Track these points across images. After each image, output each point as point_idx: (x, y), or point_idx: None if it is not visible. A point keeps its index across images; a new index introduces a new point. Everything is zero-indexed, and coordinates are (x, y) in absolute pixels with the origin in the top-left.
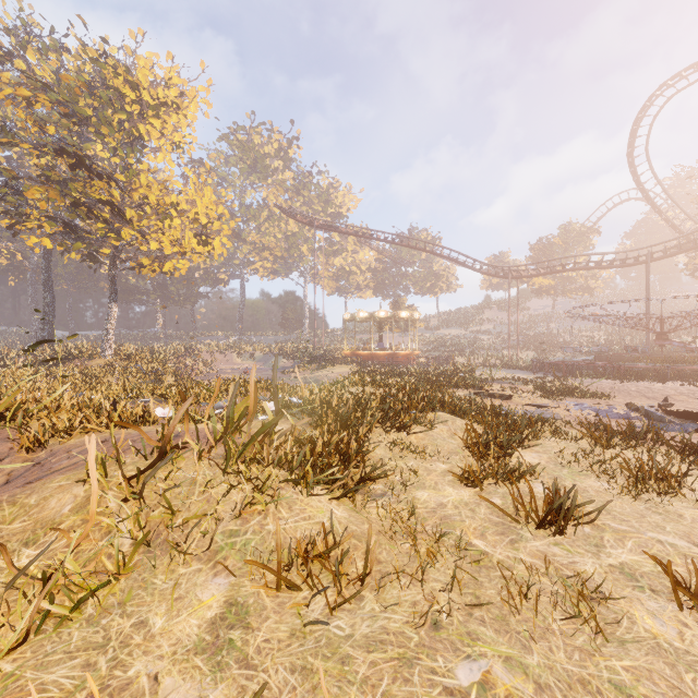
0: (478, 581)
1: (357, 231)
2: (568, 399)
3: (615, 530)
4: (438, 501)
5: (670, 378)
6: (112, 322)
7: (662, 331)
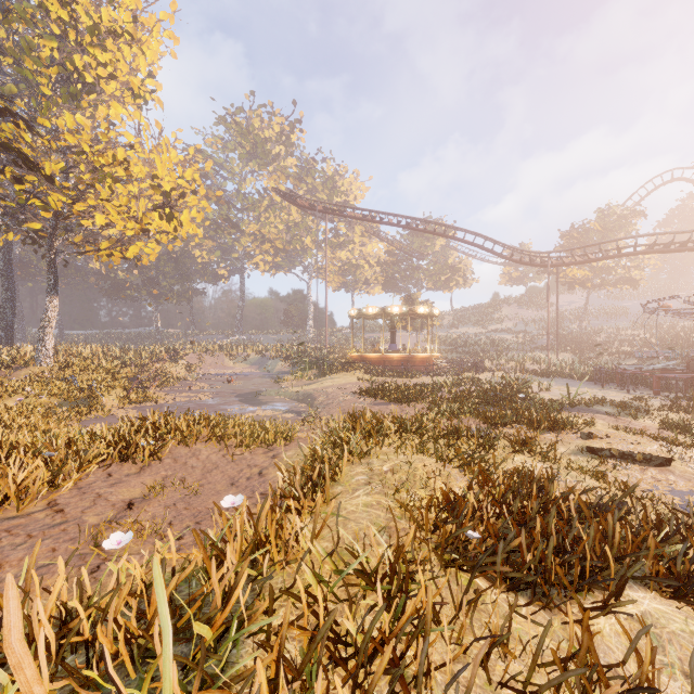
0: None
1: (365, 215)
2: None
3: None
4: None
5: None
6: (50, 319)
7: None
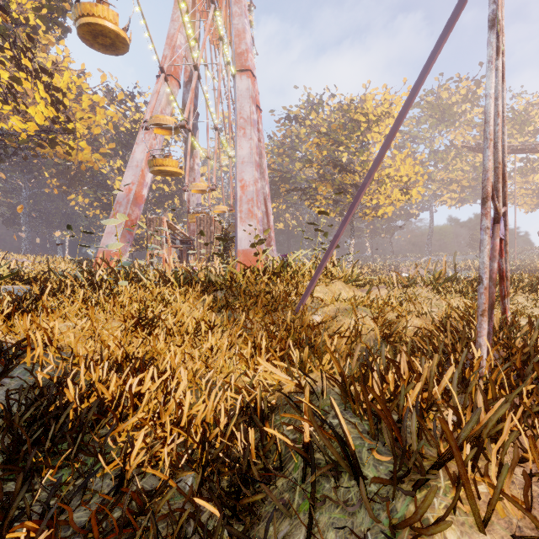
0: None
1: None
2: None
3: None
4: None
5: None
6: (352, 248)
7: None
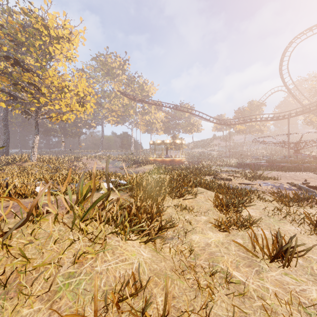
0: (246, 314)
1: (156, 103)
2: (258, 180)
3: None
4: (205, 241)
5: (303, 170)
6: (36, 144)
7: (297, 148)
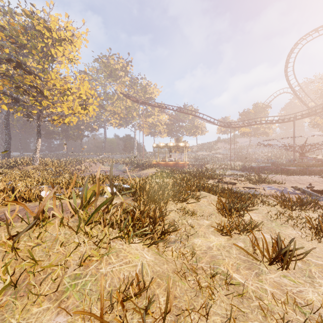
0: (244, 313)
1: (159, 105)
2: (262, 184)
3: (316, 264)
4: (207, 245)
5: (308, 174)
6: (38, 147)
7: (302, 152)
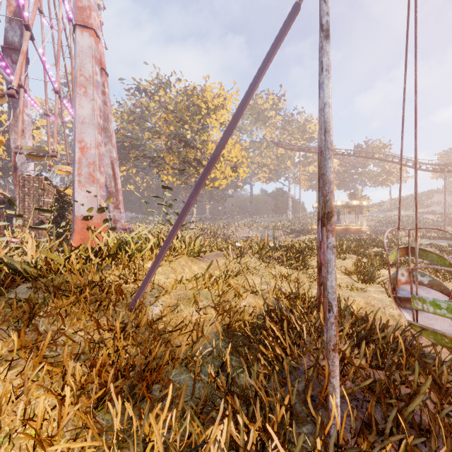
0: None
1: None
2: None
3: None
4: None
5: None
6: (194, 212)
7: None
